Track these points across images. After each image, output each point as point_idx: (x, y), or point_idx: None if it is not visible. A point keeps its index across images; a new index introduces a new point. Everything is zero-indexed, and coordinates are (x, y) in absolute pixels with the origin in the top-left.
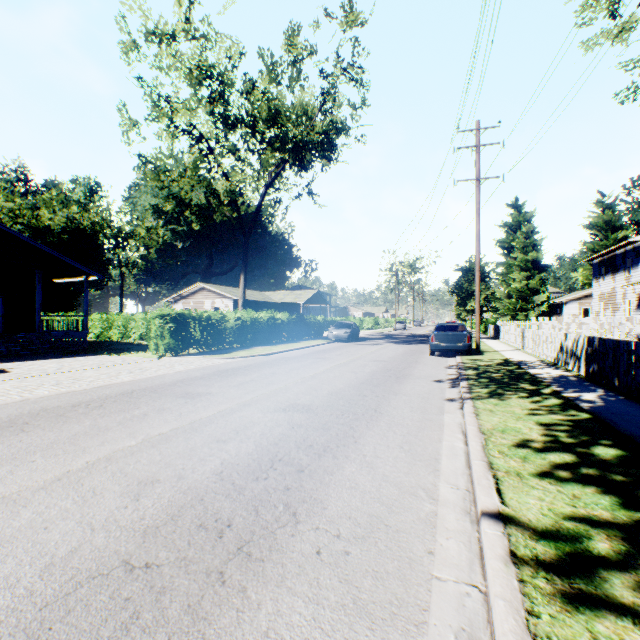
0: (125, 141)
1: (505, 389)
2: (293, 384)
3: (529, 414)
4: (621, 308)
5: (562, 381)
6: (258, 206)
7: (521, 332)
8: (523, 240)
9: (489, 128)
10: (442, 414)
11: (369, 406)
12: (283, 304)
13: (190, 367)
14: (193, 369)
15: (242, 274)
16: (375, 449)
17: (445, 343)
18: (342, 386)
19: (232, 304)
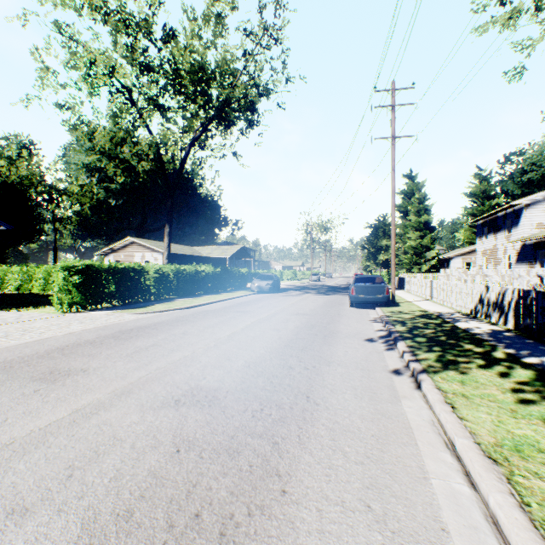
0: (39, 86)
1: (453, 353)
2: (203, 350)
3: (519, 402)
4: (502, 262)
5: (502, 339)
6: (183, 162)
7: (429, 283)
8: (417, 205)
9: (404, 89)
10: (399, 401)
11: (298, 388)
12: (211, 258)
13: (89, 326)
14: (90, 329)
15: (167, 227)
16: (321, 520)
17: (365, 295)
18: (263, 351)
19: (161, 257)
